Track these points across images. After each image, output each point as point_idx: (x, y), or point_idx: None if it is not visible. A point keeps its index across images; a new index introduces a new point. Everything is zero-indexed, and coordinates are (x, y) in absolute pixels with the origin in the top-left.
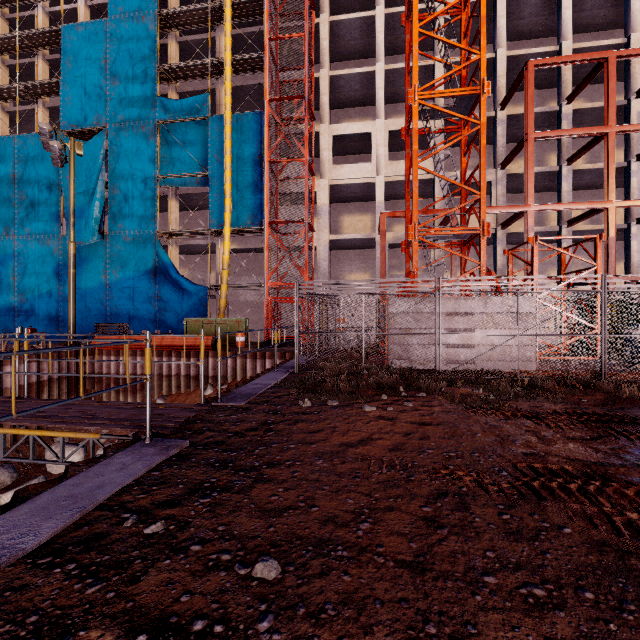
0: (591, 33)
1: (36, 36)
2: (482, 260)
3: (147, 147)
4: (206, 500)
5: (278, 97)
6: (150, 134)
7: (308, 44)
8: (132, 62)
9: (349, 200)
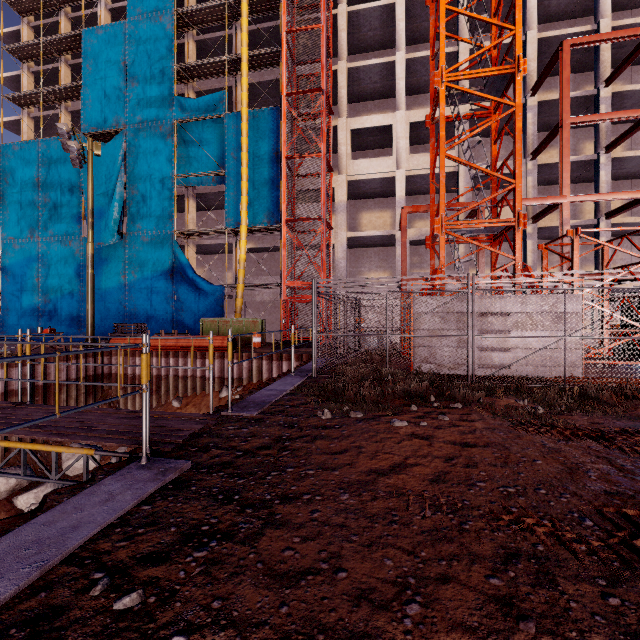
0: (631, 10)
1: (59, 41)
2: (517, 255)
3: (164, 147)
4: (201, 554)
5: (295, 91)
6: (167, 134)
7: (326, 35)
8: (150, 62)
9: (368, 196)
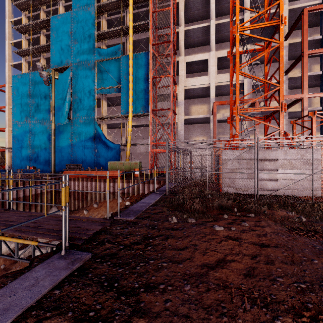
0: None
1: (39, 23)
2: (281, 126)
3: (90, 74)
4: None
5: (157, 43)
6: (92, 67)
7: (173, 13)
8: (83, 31)
9: (195, 97)
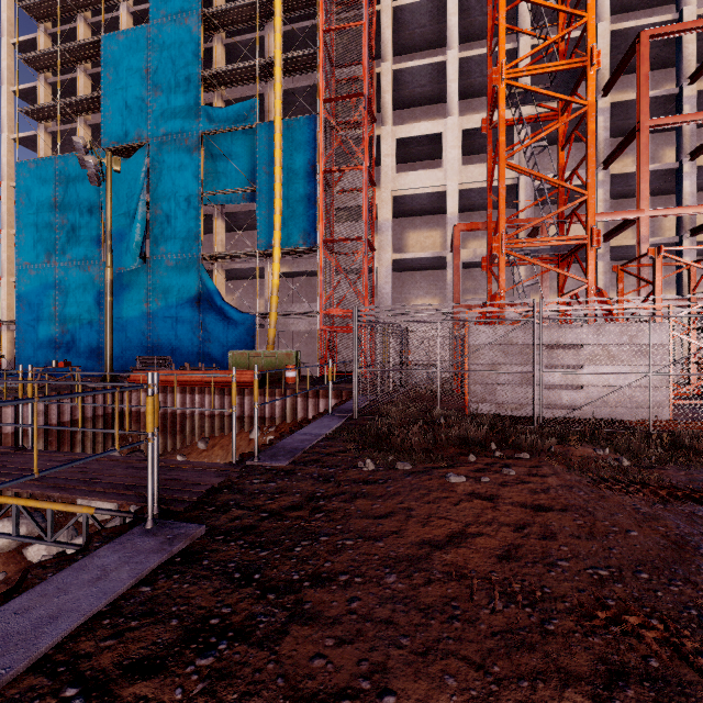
0: None
1: (77, 49)
2: (590, 277)
3: (190, 162)
4: (206, 661)
5: (334, 97)
6: (194, 147)
7: (368, 34)
8: (175, 69)
9: (415, 214)
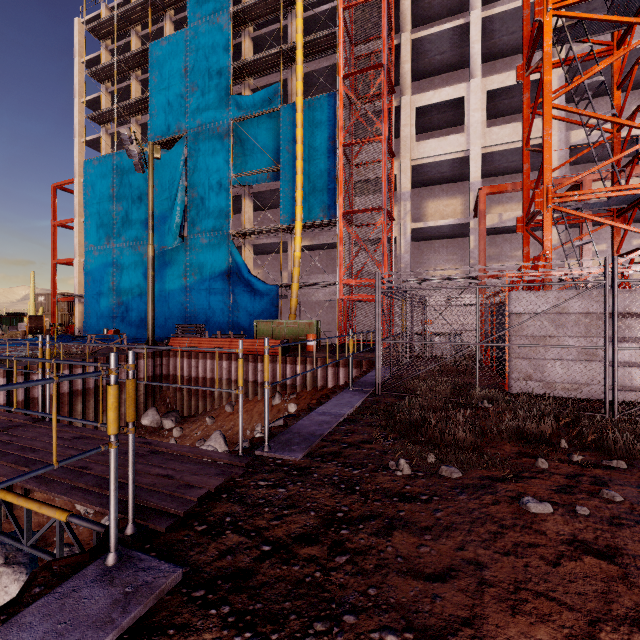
0: None
1: (130, 59)
2: None
3: (222, 148)
4: None
5: (353, 71)
6: (224, 134)
7: (387, 5)
8: (208, 65)
9: (434, 182)
